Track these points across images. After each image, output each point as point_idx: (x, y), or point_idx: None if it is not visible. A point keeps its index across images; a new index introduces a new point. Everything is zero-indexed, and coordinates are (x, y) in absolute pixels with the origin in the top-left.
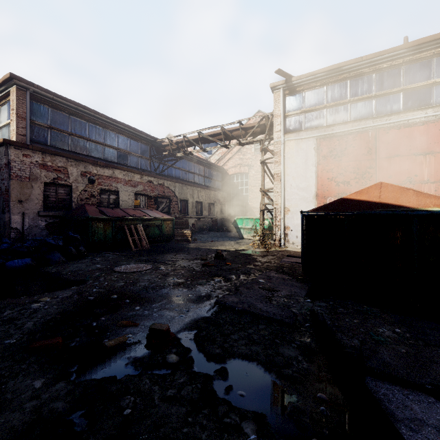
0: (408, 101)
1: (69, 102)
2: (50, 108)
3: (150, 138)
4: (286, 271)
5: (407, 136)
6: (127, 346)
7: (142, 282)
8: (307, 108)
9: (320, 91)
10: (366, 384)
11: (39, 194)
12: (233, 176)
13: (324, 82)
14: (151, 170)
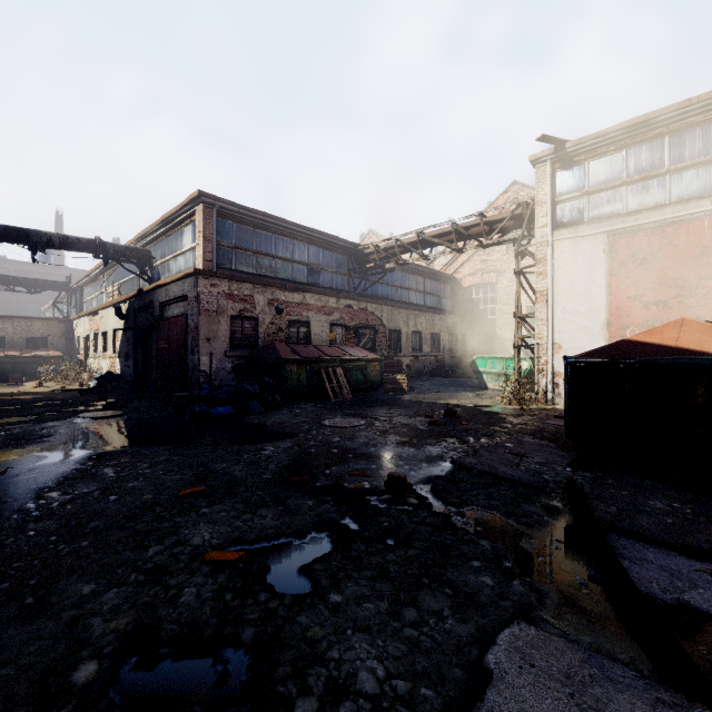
0: None
1: (254, 214)
2: (235, 224)
3: (348, 245)
4: (547, 437)
5: None
6: (366, 490)
7: (360, 438)
8: (592, 188)
9: (615, 159)
10: (607, 537)
11: (226, 331)
12: (470, 289)
13: (622, 145)
14: (349, 289)
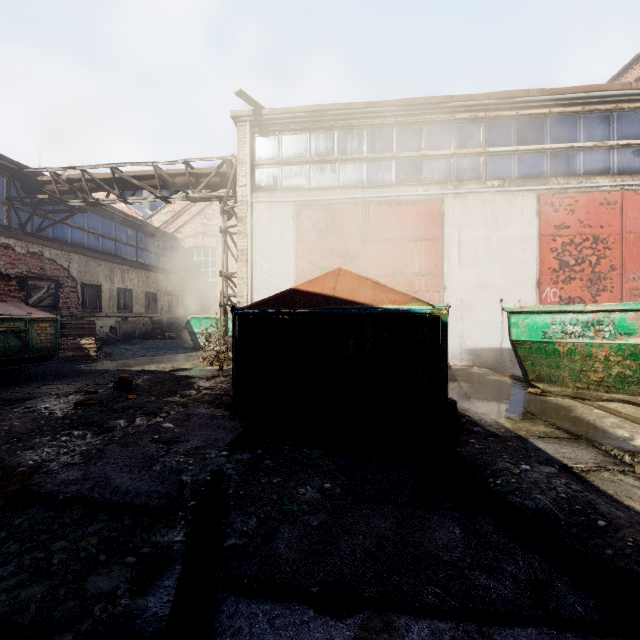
0: (400, 172)
1: None
2: None
3: (7, 163)
4: (226, 403)
5: (398, 216)
6: None
7: None
8: (284, 159)
9: (302, 138)
10: (218, 617)
11: None
12: (192, 251)
13: (307, 127)
14: (11, 224)
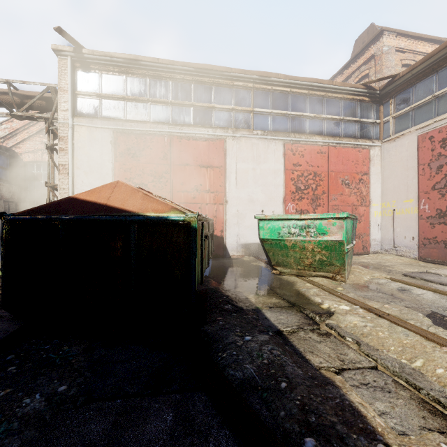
0: (196, 117)
1: None
2: None
3: None
4: None
5: (195, 148)
6: None
7: None
8: (104, 94)
9: (119, 79)
10: None
11: None
12: (31, 164)
13: (123, 71)
14: None
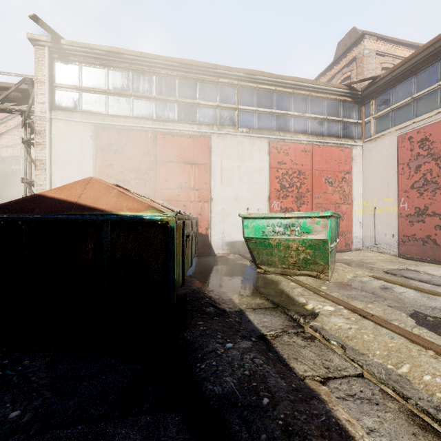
0: (181, 113)
1: None
2: None
3: None
4: None
5: (179, 145)
6: None
7: None
8: (84, 87)
9: (100, 72)
10: None
11: None
12: (9, 159)
13: (104, 64)
14: None
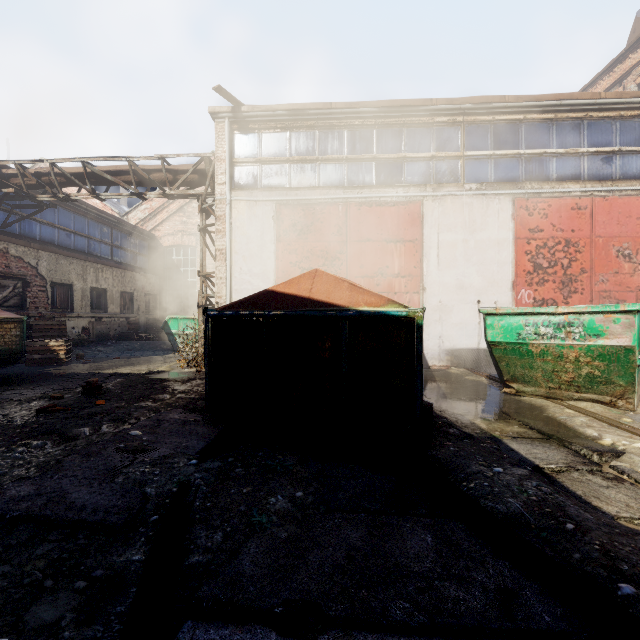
0: (380, 174)
1: None
2: None
3: None
4: (200, 407)
5: (379, 217)
6: None
7: None
8: (264, 158)
9: (282, 137)
10: None
11: None
12: (171, 249)
13: (287, 126)
14: None
